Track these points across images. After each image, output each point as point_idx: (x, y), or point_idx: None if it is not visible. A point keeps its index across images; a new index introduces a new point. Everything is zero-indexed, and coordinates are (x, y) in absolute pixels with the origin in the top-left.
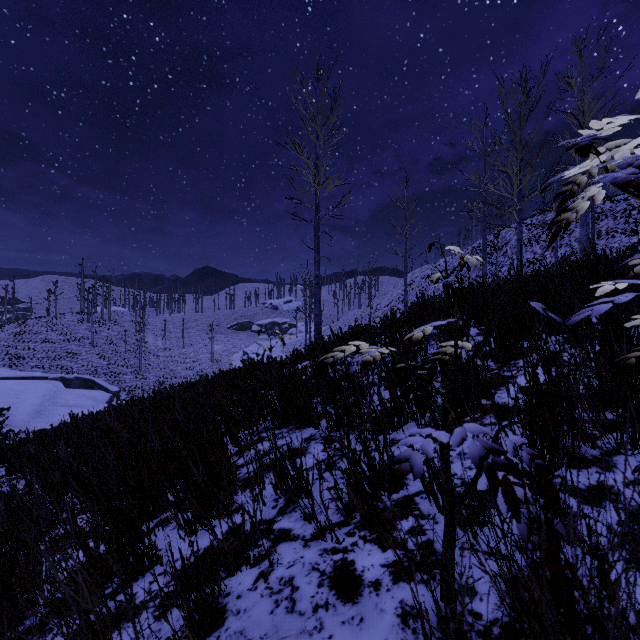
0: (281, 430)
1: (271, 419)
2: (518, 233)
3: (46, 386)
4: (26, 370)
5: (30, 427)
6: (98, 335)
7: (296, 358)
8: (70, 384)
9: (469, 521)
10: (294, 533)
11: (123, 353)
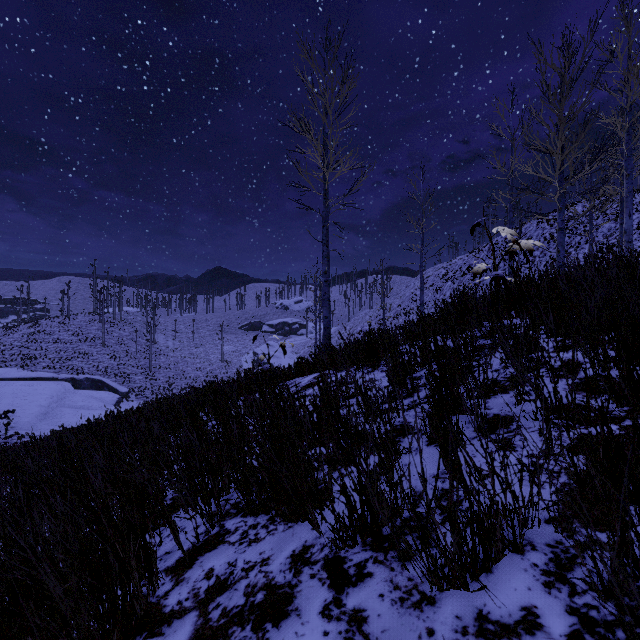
0: (257, 518)
1: (242, 495)
2: (559, 222)
3: (54, 387)
4: (37, 370)
5: (36, 429)
6: (109, 335)
7: (301, 368)
8: (80, 385)
9: None
10: None
11: (134, 353)
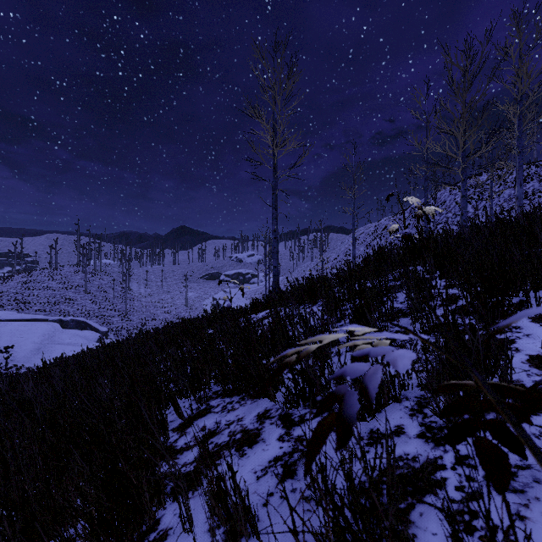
0: (232, 398)
1: (221, 384)
2: (462, 190)
3: (46, 327)
4: (30, 313)
5: (31, 362)
6: (91, 284)
7: (255, 307)
8: (66, 325)
9: None
10: None
11: (112, 299)
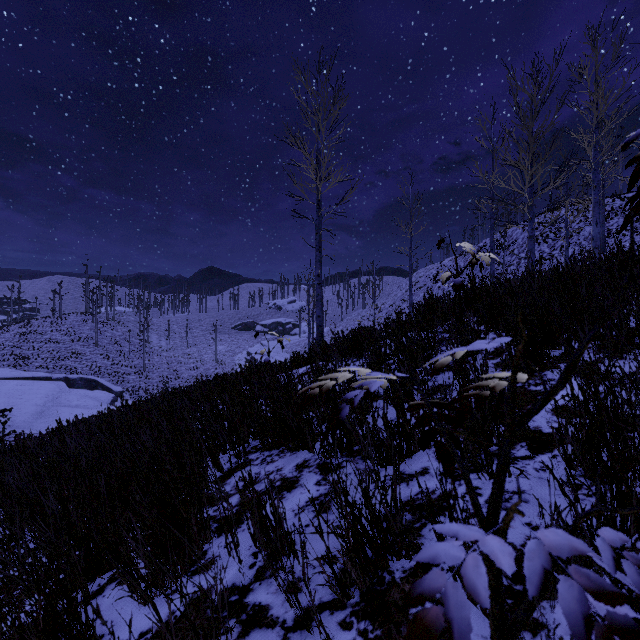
0: (271, 452)
1: (260, 438)
2: (529, 230)
3: (49, 386)
4: (30, 370)
5: (32, 428)
6: (102, 335)
7: (296, 362)
8: (74, 384)
9: (521, 638)
10: (272, 614)
11: (127, 353)
